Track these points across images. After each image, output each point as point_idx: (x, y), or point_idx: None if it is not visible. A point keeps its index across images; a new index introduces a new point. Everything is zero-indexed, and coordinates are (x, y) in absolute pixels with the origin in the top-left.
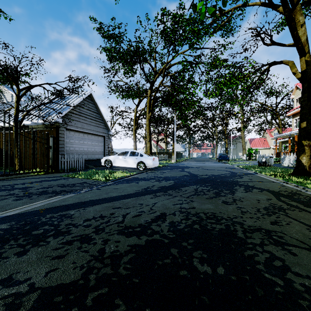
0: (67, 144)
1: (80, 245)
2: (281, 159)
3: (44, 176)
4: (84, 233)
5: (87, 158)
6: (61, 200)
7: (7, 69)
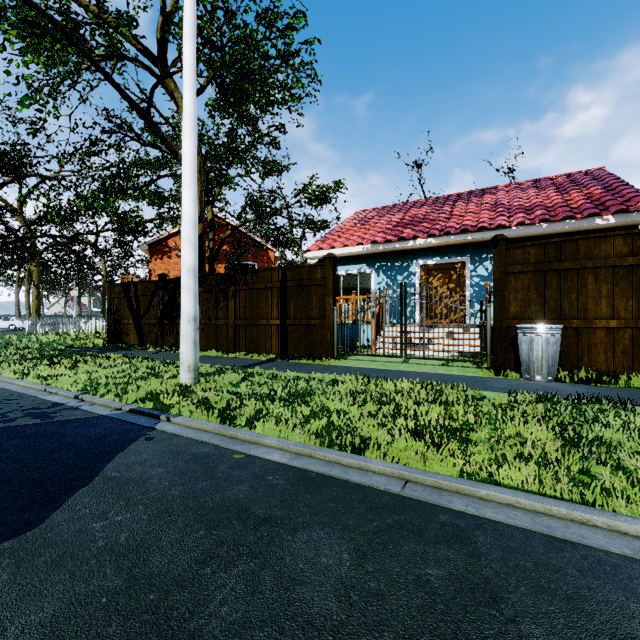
0: None
1: None
2: None
3: None
4: None
5: None
6: None
7: None
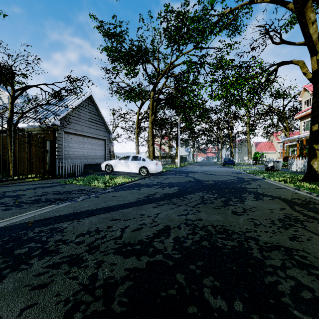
0: (65, 147)
1: (68, 268)
2: (289, 164)
3: (39, 182)
4: (75, 252)
5: (87, 162)
6: (55, 210)
7: (1, 68)
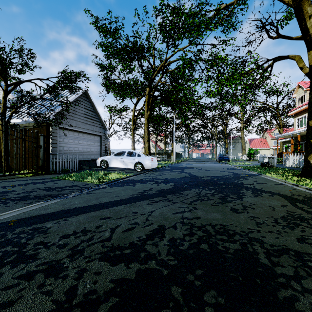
0: (60, 143)
1: (43, 280)
2: (283, 160)
3: (32, 178)
4: (55, 258)
5: (82, 158)
6: (42, 207)
7: None
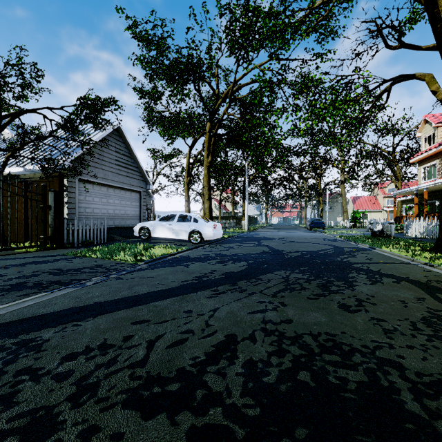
0: (81, 203)
1: None
2: (404, 226)
3: (35, 255)
4: (45, 402)
5: (114, 224)
6: (43, 303)
7: None
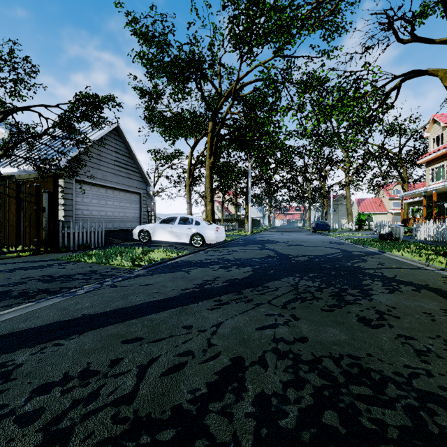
0: (78, 204)
1: None
2: (413, 229)
3: (27, 259)
4: None
5: (113, 227)
6: (25, 315)
7: None
